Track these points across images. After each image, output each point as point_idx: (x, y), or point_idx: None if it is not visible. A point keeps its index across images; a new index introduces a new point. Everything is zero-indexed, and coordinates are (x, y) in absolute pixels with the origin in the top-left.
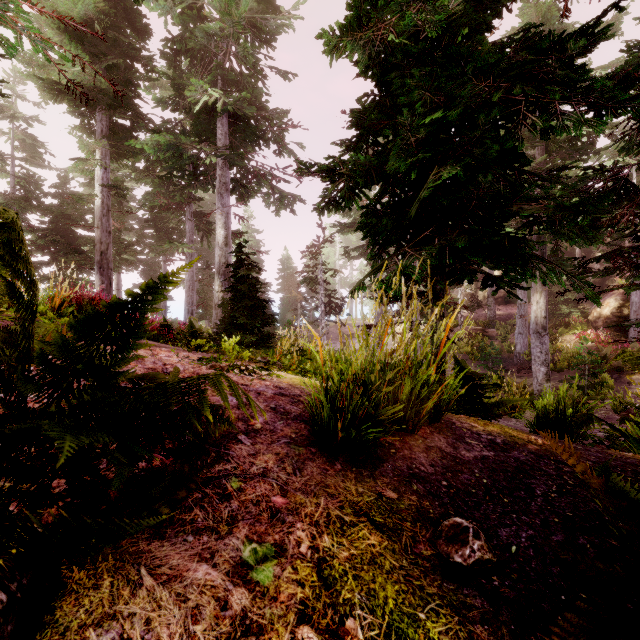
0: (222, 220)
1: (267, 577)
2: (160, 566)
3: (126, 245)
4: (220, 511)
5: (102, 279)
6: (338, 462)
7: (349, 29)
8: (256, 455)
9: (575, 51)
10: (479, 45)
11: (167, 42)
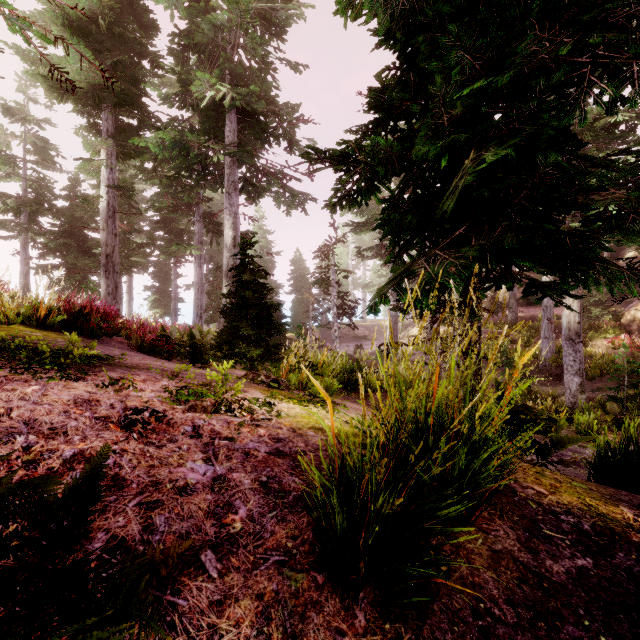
0: (230, 220)
1: None
2: None
3: (136, 247)
4: None
5: (108, 283)
6: (360, 609)
7: None
8: (223, 605)
9: None
10: None
11: (174, 37)
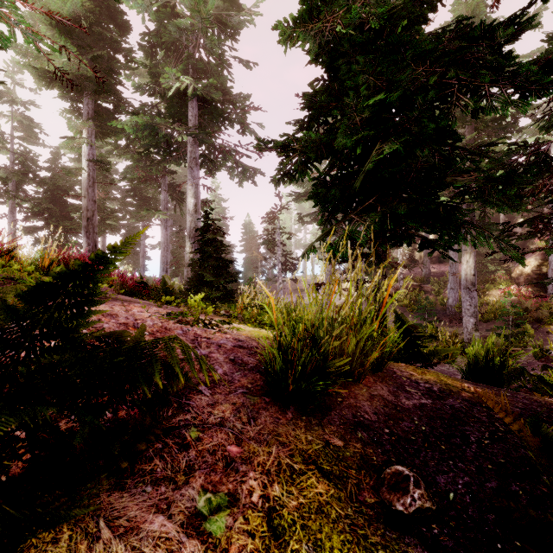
0: (192, 190)
1: (219, 528)
2: (118, 518)
3: (110, 212)
4: (178, 461)
5: (88, 242)
6: (289, 411)
7: (301, 21)
8: (214, 405)
9: (504, 38)
10: (417, 34)
11: (145, 36)
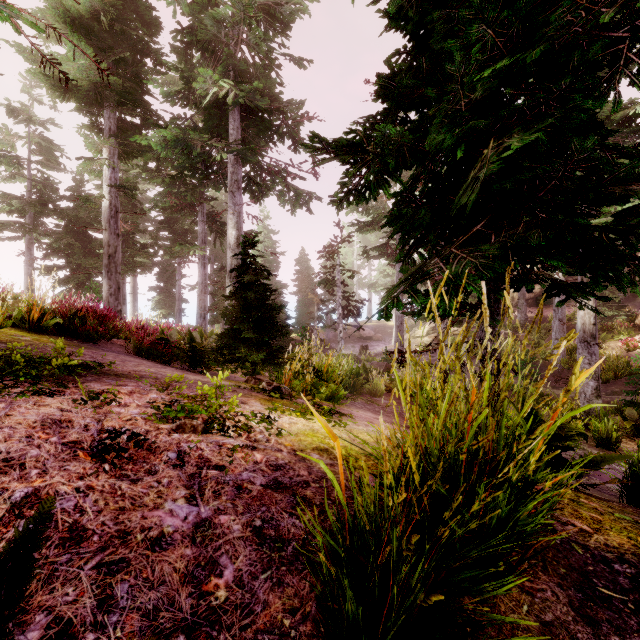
0: (234, 220)
1: None
2: None
3: (140, 247)
4: None
5: (110, 283)
6: None
7: None
8: None
9: None
10: None
11: (177, 34)
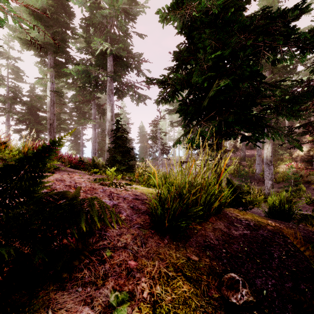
0: (110, 108)
1: None
2: (60, 309)
3: (63, 120)
4: (98, 271)
5: (50, 137)
6: (166, 238)
7: (172, 9)
8: (121, 235)
9: (292, 17)
10: (240, 16)
11: (82, 20)
